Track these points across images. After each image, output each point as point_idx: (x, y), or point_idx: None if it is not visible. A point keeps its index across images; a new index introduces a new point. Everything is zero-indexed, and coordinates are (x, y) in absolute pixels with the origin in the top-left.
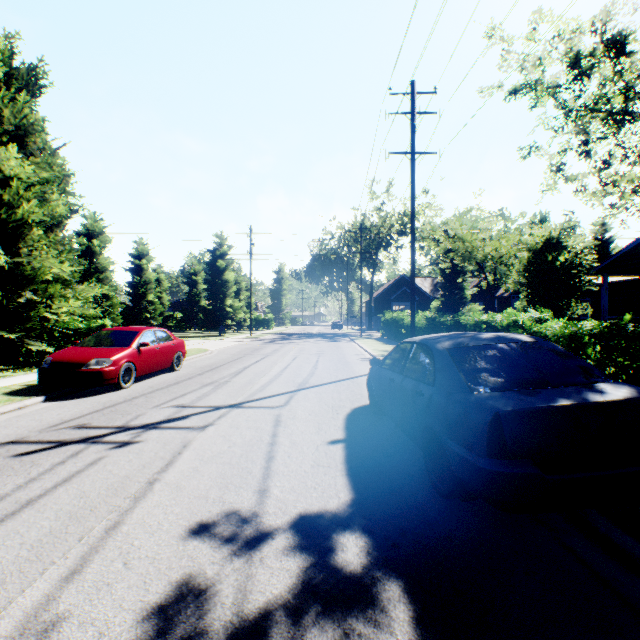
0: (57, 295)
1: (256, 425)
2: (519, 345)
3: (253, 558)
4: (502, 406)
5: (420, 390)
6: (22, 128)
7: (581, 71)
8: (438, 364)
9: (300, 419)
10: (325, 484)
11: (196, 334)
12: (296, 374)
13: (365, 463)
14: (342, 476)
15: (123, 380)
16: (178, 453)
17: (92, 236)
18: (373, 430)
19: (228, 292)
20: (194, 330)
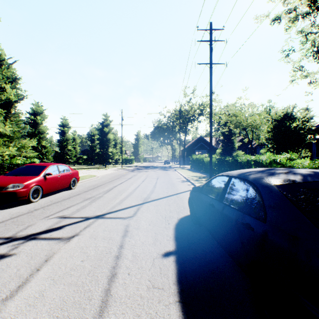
0: (1, 144)
1: (109, 235)
2: None
3: None
4: None
5: (247, 223)
6: None
7: None
8: (268, 200)
9: (142, 229)
10: None
11: (93, 166)
12: (143, 191)
13: (194, 283)
14: (175, 304)
15: (33, 197)
16: (36, 270)
17: (36, 114)
18: (195, 240)
19: (110, 144)
20: (93, 164)
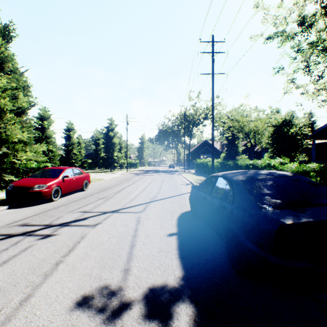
0: (20, 149)
1: (126, 223)
2: (286, 178)
3: (116, 326)
4: (285, 220)
5: (224, 205)
6: (1, 59)
7: (307, 25)
8: (235, 190)
9: (151, 220)
10: (165, 265)
11: (98, 170)
12: (150, 192)
13: (190, 249)
14: (176, 259)
15: (54, 196)
16: (77, 242)
17: (43, 119)
18: (193, 227)
19: (115, 149)
20: (98, 168)
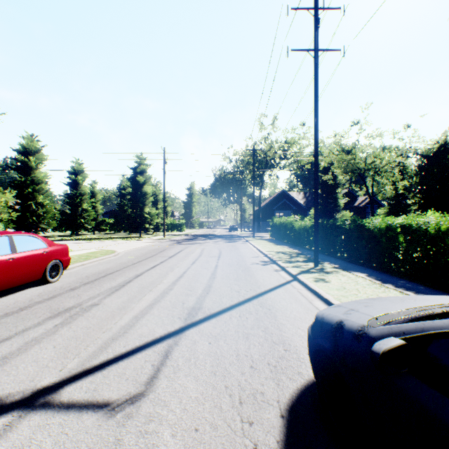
0: None
1: None
2: None
3: None
4: None
5: None
6: None
7: None
8: None
9: None
10: None
11: (122, 235)
12: (190, 288)
13: None
14: None
15: None
16: None
17: (29, 154)
18: None
19: (146, 202)
20: (123, 232)
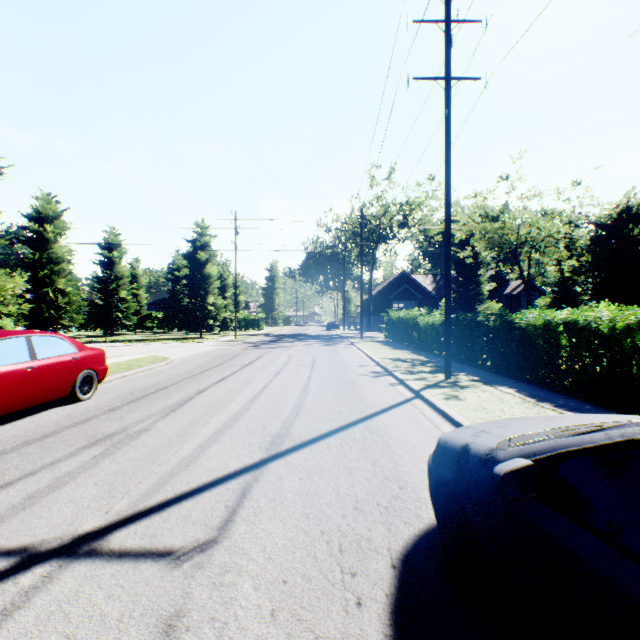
0: None
1: None
2: None
3: None
4: None
5: None
6: None
7: None
8: None
9: None
10: None
11: (175, 336)
12: (273, 408)
13: None
14: None
15: None
16: None
17: (45, 220)
18: None
19: (210, 288)
20: (177, 331)
